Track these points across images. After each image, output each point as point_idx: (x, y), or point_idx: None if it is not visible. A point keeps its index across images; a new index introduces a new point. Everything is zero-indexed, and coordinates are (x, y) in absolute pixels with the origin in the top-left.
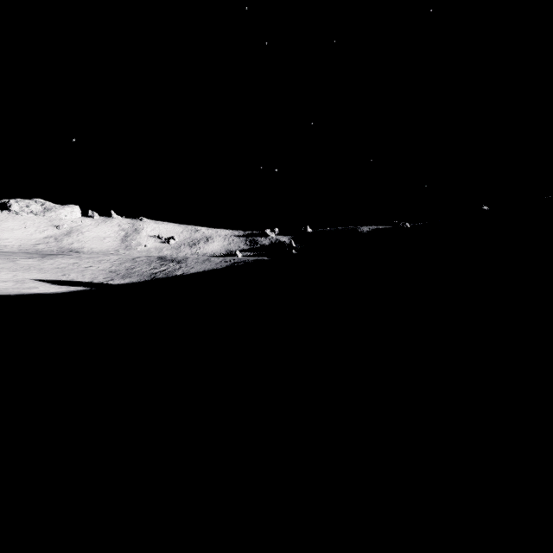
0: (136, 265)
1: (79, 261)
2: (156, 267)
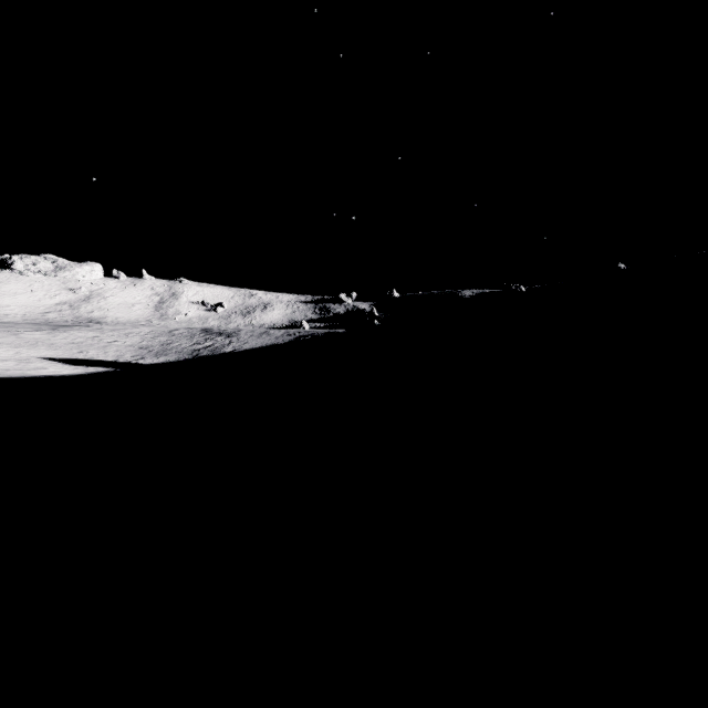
0: (173, 340)
1: (100, 334)
2: (200, 342)
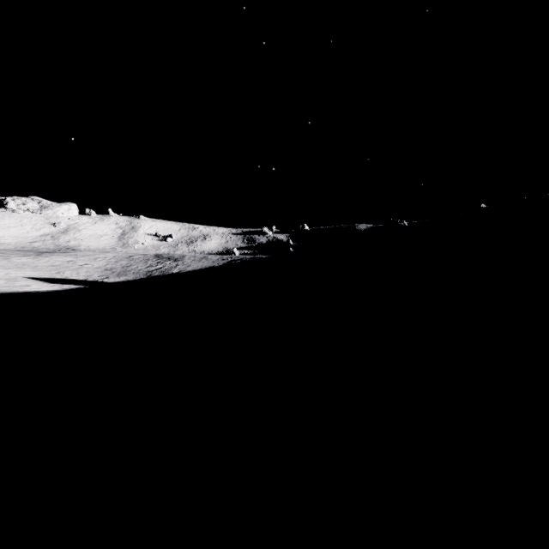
0: (132, 263)
1: (74, 259)
2: (153, 265)
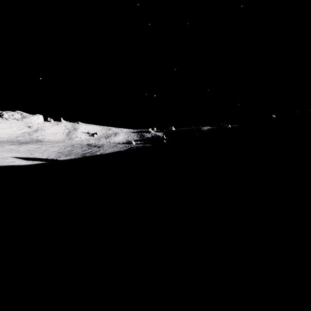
0: (74, 149)
1: (41, 146)
2: (86, 150)
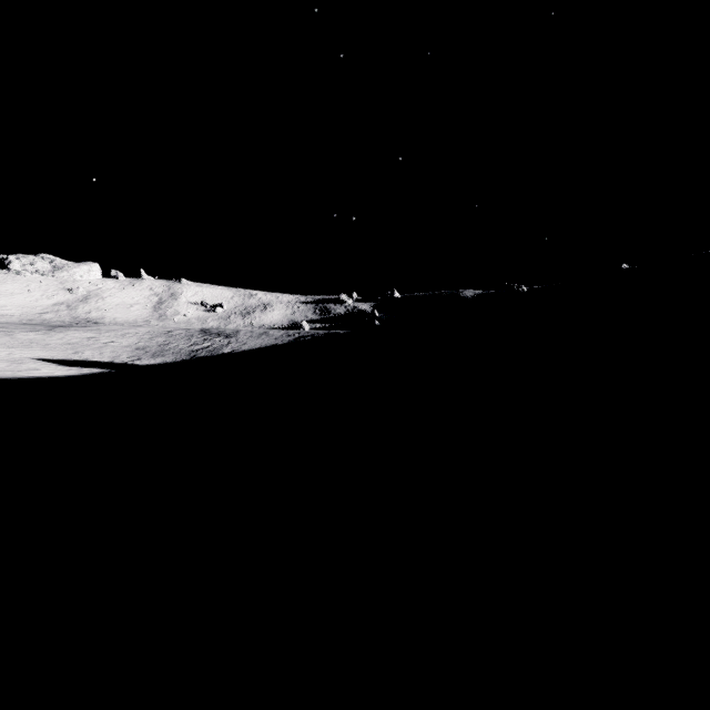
0: (171, 340)
1: (96, 335)
2: (198, 342)
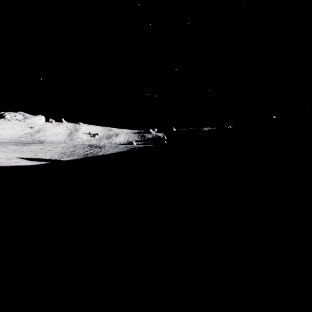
0: (76, 149)
1: (43, 147)
2: (87, 150)
